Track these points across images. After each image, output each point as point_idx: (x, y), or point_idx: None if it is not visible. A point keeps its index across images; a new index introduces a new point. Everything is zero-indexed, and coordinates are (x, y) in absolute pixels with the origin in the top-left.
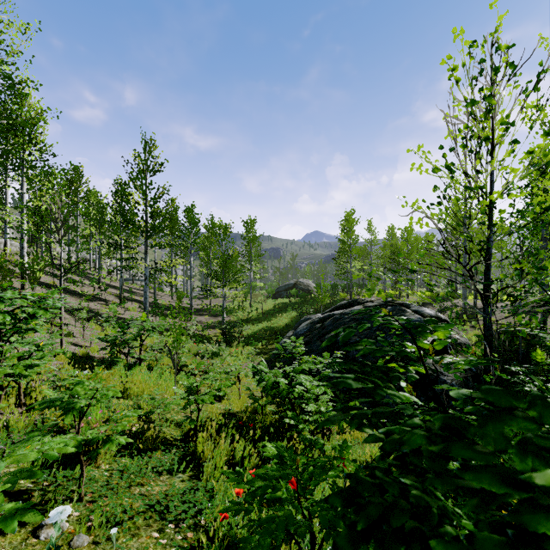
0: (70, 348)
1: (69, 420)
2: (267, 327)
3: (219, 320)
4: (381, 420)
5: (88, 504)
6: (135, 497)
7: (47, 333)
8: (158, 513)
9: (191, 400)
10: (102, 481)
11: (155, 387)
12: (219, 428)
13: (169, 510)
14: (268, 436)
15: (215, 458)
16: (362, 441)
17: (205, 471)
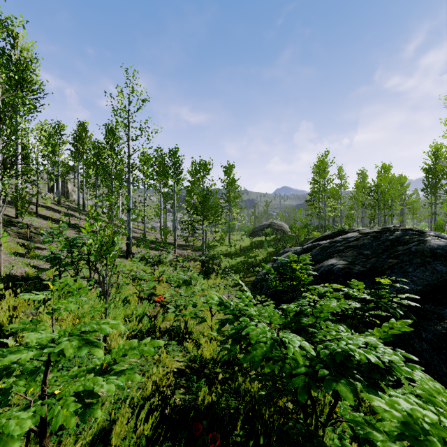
0: (21, 269)
1: None
2: (245, 261)
3: (200, 254)
4: None
5: None
6: None
7: (10, 254)
8: None
9: None
10: None
11: None
12: None
13: None
14: None
15: None
16: None
17: None
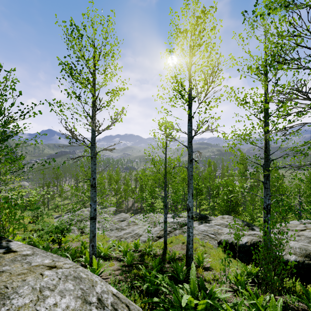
0: None
1: None
2: None
3: None
4: None
5: None
6: None
7: None
8: None
9: None
10: None
11: None
12: None
13: None
14: None
15: None
16: None
17: None
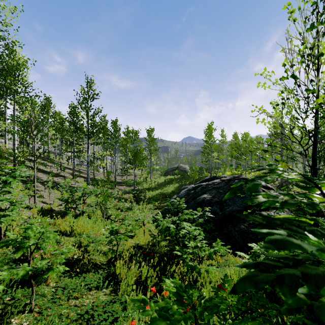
0: (41, 204)
1: (19, 256)
2: (161, 193)
3: (132, 189)
4: (238, 253)
5: (36, 315)
6: (71, 308)
7: (27, 195)
8: (86, 320)
9: (112, 239)
10: (49, 296)
11: (92, 229)
12: (131, 256)
13: (94, 318)
14: (163, 263)
15: (127, 278)
16: (222, 264)
17: (121, 287)
